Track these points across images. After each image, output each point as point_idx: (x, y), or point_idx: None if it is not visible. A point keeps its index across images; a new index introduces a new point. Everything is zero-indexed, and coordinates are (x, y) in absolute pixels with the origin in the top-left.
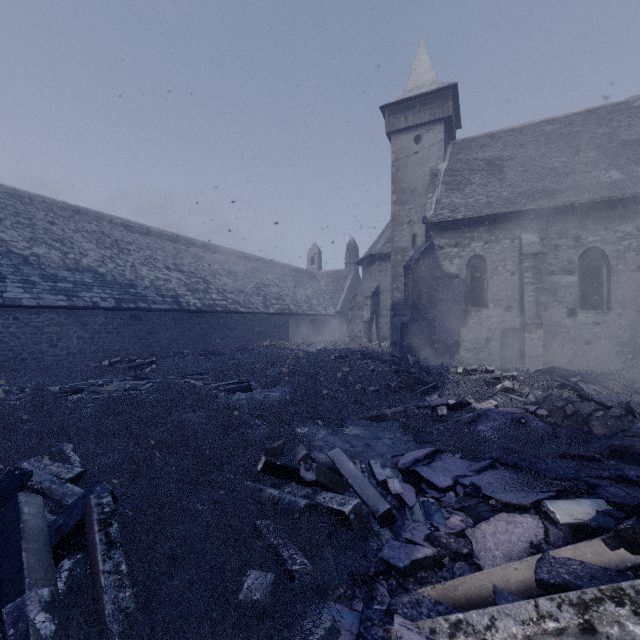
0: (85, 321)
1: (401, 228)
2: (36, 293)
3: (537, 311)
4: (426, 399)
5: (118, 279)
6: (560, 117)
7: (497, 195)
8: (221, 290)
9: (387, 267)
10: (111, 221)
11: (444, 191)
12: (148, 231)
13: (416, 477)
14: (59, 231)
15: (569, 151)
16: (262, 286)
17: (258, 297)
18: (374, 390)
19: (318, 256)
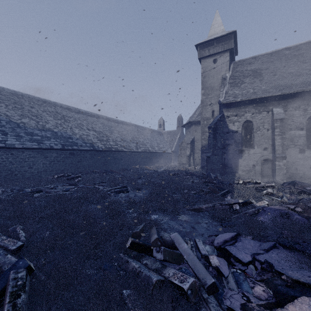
0: (46, 155)
1: (206, 107)
2: (22, 141)
3: (282, 150)
4: (225, 199)
5: (63, 134)
6: (293, 46)
7: (259, 88)
8: (114, 140)
9: (198, 128)
10: (61, 106)
11: (229, 87)
12: (79, 111)
13: (226, 252)
14: (35, 111)
15: (299, 63)
16: (135, 138)
17: (133, 144)
18: (194, 193)
19: (163, 123)
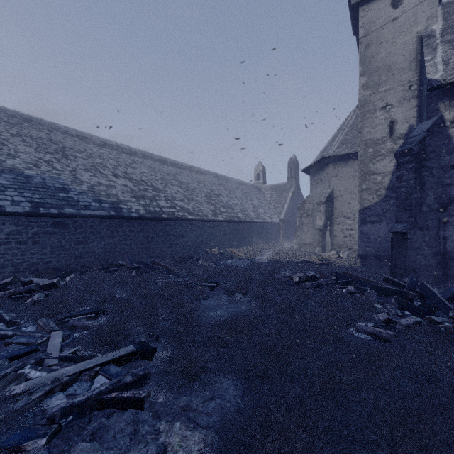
0: None
1: (373, 115)
2: None
3: None
4: None
5: (48, 182)
6: None
7: None
8: (170, 198)
9: (342, 170)
10: (66, 132)
11: (450, 49)
12: (105, 143)
13: None
14: None
15: None
16: (212, 196)
17: (208, 205)
18: None
19: (263, 172)
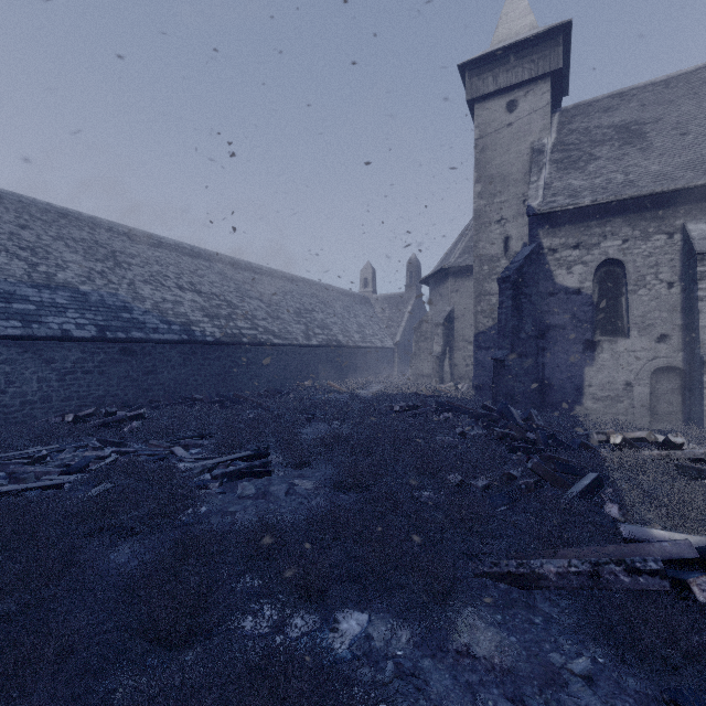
0: (50, 357)
1: (488, 229)
2: None
3: None
4: (621, 531)
5: (107, 300)
6: None
7: (641, 170)
8: (250, 316)
9: (464, 285)
10: (111, 229)
11: (554, 172)
12: (160, 243)
13: None
14: (32, 237)
15: None
16: (303, 312)
17: (298, 325)
18: (484, 486)
19: (372, 277)
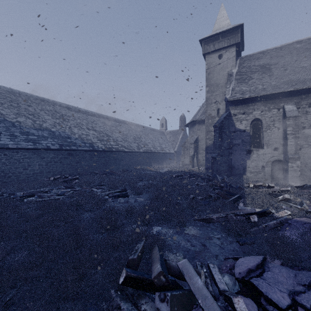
0: (43, 156)
1: (211, 105)
2: (16, 141)
3: (296, 150)
4: (238, 207)
5: (61, 134)
6: (305, 39)
7: (268, 84)
8: (115, 140)
9: (202, 127)
10: (60, 105)
11: (236, 83)
12: (79, 110)
13: (252, 288)
14: (32, 110)
15: None
16: (136, 138)
17: (134, 143)
18: (201, 198)
19: (165, 123)
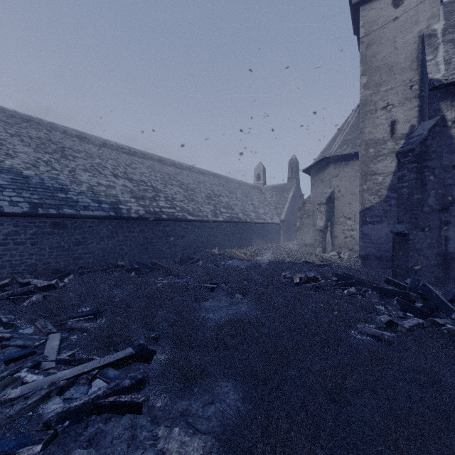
0: None
1: (374, 115)
2: None
3: None
4: None
5: (46, 182)
6: None
7: None
8: (170, 198)
9: (343, 171)
10: (65, 132)
11: (452, 49)
12: (104, 144)
13: None
14: None
15: None
16: (213, 196)
17: (208, 206)
18: None
19: (263, 173)
